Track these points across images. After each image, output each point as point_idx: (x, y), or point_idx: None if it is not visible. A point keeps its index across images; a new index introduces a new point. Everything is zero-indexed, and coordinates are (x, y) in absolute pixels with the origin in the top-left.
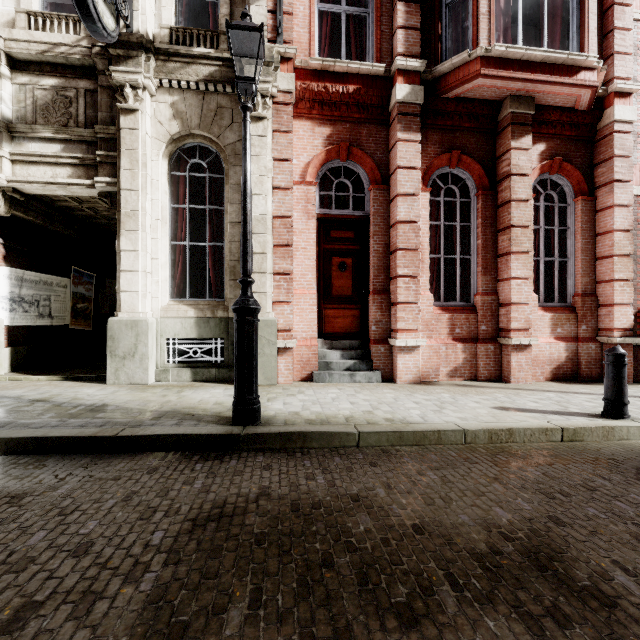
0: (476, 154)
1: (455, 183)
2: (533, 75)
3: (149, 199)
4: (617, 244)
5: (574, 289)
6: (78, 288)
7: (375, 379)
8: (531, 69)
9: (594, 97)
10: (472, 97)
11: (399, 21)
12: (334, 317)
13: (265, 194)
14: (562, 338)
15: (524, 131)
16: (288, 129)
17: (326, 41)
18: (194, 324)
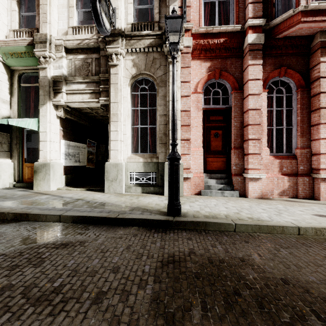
0: (296, 68)
1: (282, 85)
2: None
3: (122, 106)
4: None
5: None
6: (89, 149)
7: (235, 195)
8: None
9: None
10: (294, 35)
11: None
12: (212, 162)
13: (177, 100)
14: None
15: None
16: (188, 66)
17: (207, 17)
18: (142, 165)
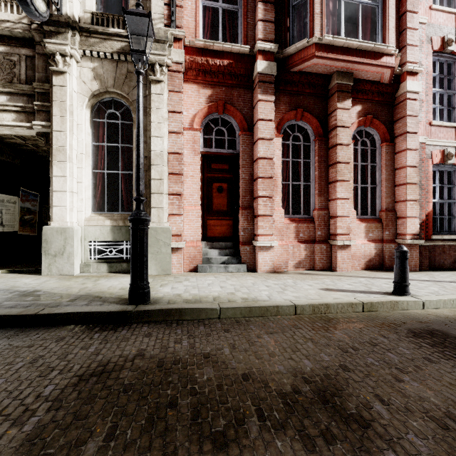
0: (314, 111)
1: (300, 131)
2: (351, 58)
3: (75, 138)
4: (408, 176)
5: (381, 206)
6: (25, 204)
7: (242, 270)
8: (350, 53)
9: (393, 74)
10: (311, 71)
11: (259, 16)
12: (214, 225)
13: (162, 136)
14: (372, 240)
15: (346, 96)
16: (179, 90)
17: (208, 28)
18: (110, 231)
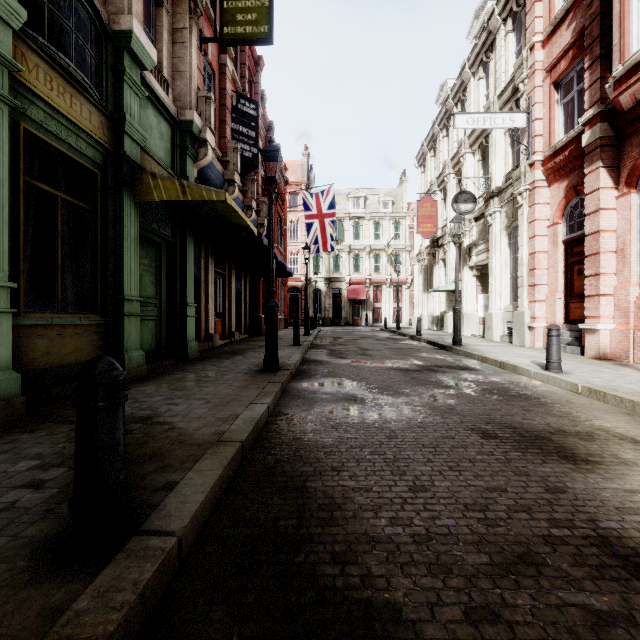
0: None
1: None
2: None
3: (498, 259)
4: None
5: None
6: None
7: (576, 352)
8: None
9: None
10: None
11: (585, 86)
12: (574, 308)
13: (523, 245)
14: None
15: None
16: (533, 203)
17: (569, 120)
18: (512, 315)
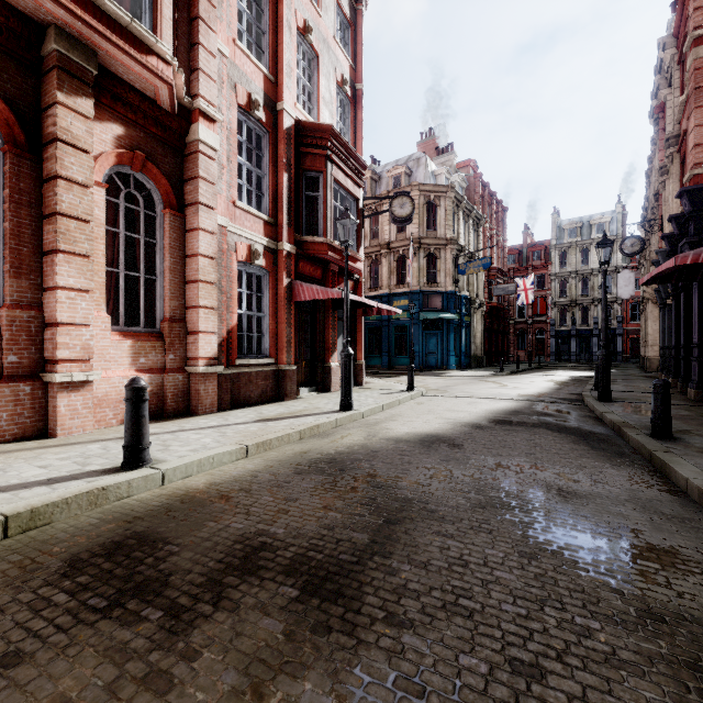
0: (0, 85)
1: None
2: (82, 12)
3: None
4: (202, 269)
5: (164, 313)
6: None
7: None
8: (79, 2)
9: (174, 99)
10: None
11: None
12: None
13: None
14: (147, 369)
15: (81, 89)
16: None
17: None
18: None
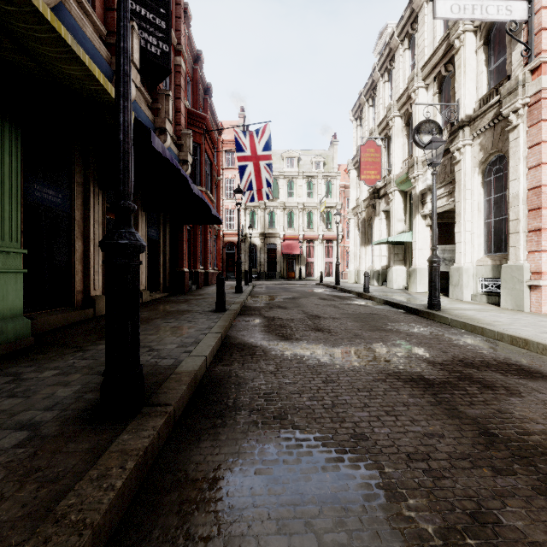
0: None
1: None
2: None
3: (468, 202)
4: None
5: None
6: None
7: None
8: None
9: None
10: None
11: None
12: None
13: (518, 177)
14: None
15: None
16: (538, 120)
17: None
18: (490, 269)
